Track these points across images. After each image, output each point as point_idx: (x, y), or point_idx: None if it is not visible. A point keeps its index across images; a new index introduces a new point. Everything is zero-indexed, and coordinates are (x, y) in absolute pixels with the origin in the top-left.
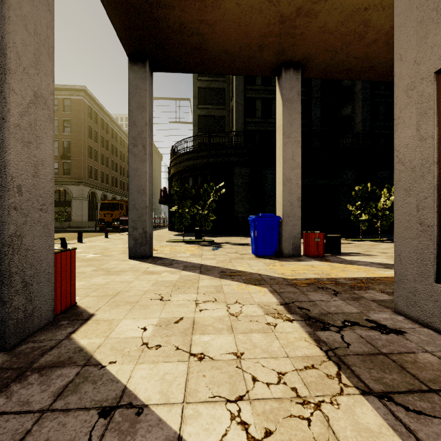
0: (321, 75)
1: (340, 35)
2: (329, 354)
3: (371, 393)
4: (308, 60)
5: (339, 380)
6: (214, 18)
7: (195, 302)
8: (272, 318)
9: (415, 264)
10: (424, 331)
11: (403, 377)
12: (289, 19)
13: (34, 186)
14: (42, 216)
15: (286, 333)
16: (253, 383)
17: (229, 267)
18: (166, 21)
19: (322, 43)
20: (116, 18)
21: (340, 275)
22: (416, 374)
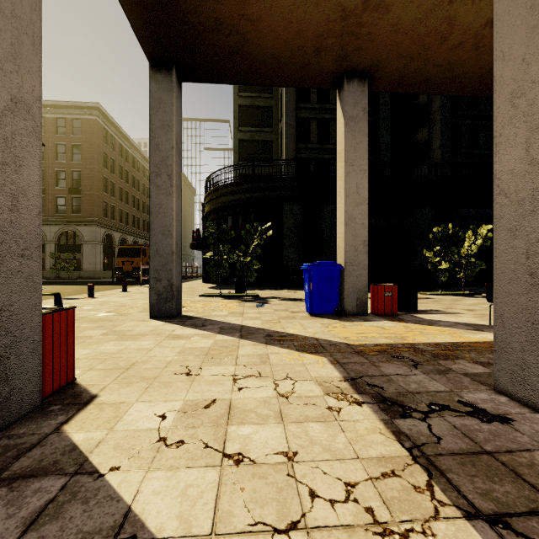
0: (392, 88)
1: (418, 36)
2: (413, 454)
3: (479, 516)
4: (376, 68)
5: (431, 495)
6: (258, 13)
7: (232, 377)
8: (334, 400)
9: (524, 329)
10: (537, 418)
11: (520, 490)
12: (353, 14)
13: (11, 223)
14: (24, 265)
15: (354, 421)
16: (312, 501)
17: (277, 328)
18: (197, 15)
19: (394, 46)
20: (133, 11)
21: (419, 339)
22: (537, 484)
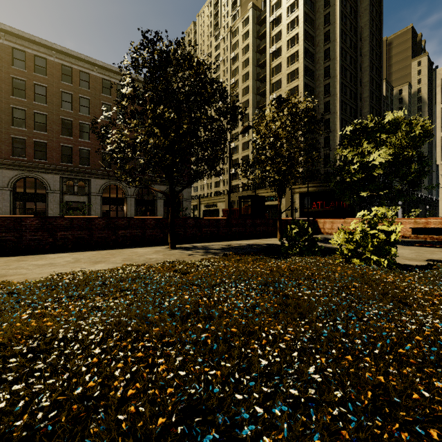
0: None
1: None
2: None
3: None
4: None
5: None
6: None
7: None
8: None
9: None
10: None
11: None
12: None
13: None
14: None
15: None
16: None
17: None
18: None
19: None
20: None
21: None
22: None
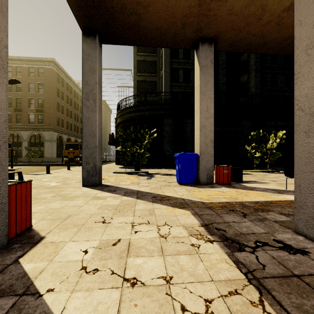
0: (228, 48)
1: (244, 17)
2: (248, 277)
3: None
4: (219, 36)
5: (263, 308)
6: (148, 1)
7: (131, 224)
8: (195, 239)
9: None
10: None
11: None
12: (205, 3)
13: None
14: None
15: (208, 254)
16: (183, 313)
17: (159, 192)
18: (110, 2)
19: (229, 23)
20: None
21: (245, 199)
22: None
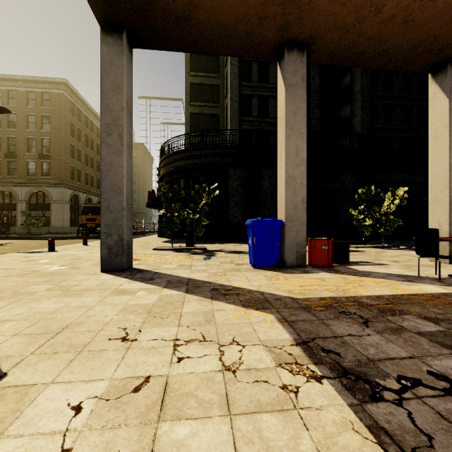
0: (328, 60)
1: (354, 7)
2: None
3: None
4: (314, 39)
5: None
6: None
7: (173, 342)
8: (289, 374)
9: None
10: None
11: None
12: None
13: None
14: None
15: (317, 410)
16: None
17: (223, 281)
18: None
19: (332, 17)
20: None
21: (360, 292)
22: None
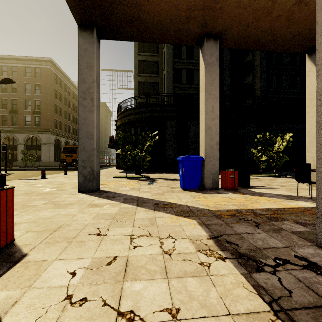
0: (234, 45)
1: (252, 10)
2: (274, 308)
3: None
4: (225, 32)
5: None
6: None
7: (130, 237)
8: (205, 256)
9: None
10: None
11: None
12: None
13: None
14: None
15: (221, 276)
16: None
17: (161, 199)
18: None
19: (237, 17)
20: None
21: (255, 206)
22: None
